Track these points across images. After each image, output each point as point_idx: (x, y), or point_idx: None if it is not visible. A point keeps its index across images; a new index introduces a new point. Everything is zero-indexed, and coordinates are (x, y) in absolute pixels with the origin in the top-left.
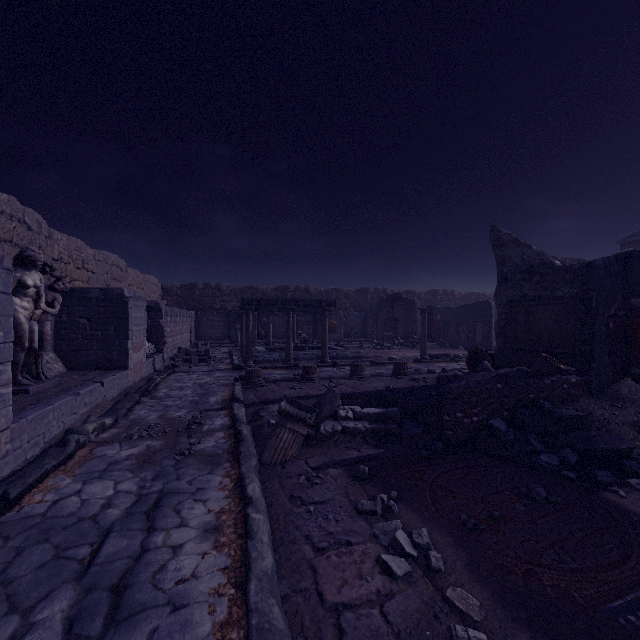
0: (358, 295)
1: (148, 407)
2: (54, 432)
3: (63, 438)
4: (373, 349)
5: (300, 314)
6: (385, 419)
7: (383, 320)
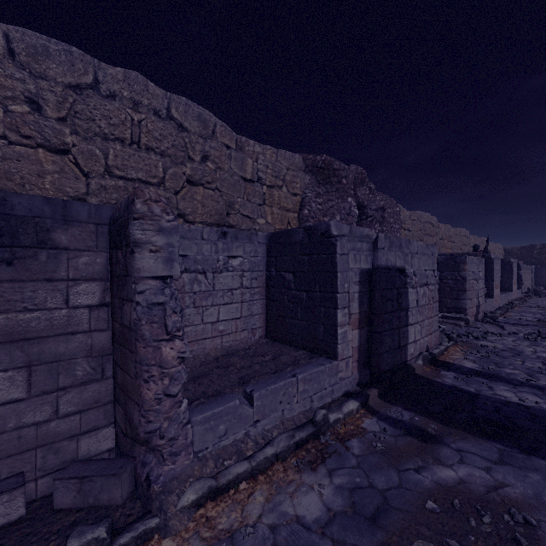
0: None
1: (529, 304)
2: (503, 303)
3: (511, 302)
4: None
5: None
6: None
7: None
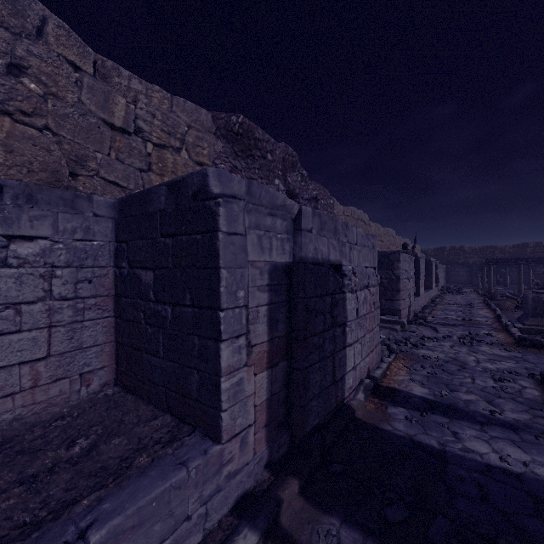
0: None
1: (447, 301)
2: (426, 300)
3: (434, 300)
4: None
5: (539, 266)
6: None
7: None
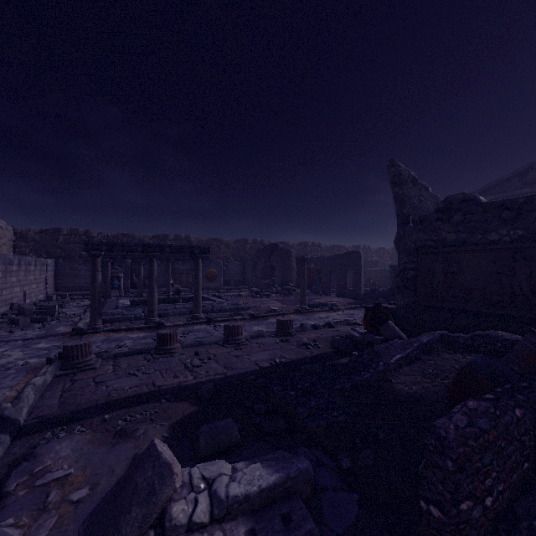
0: (238, 245)
1: None
2: None
3: None
4: (252, 298)
5: (179, 262)
6: (284, 496)
7: (261, 269)
